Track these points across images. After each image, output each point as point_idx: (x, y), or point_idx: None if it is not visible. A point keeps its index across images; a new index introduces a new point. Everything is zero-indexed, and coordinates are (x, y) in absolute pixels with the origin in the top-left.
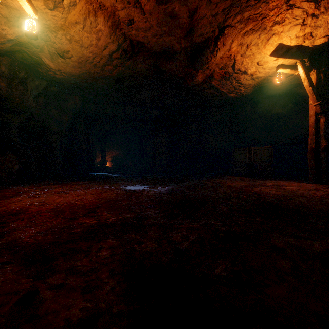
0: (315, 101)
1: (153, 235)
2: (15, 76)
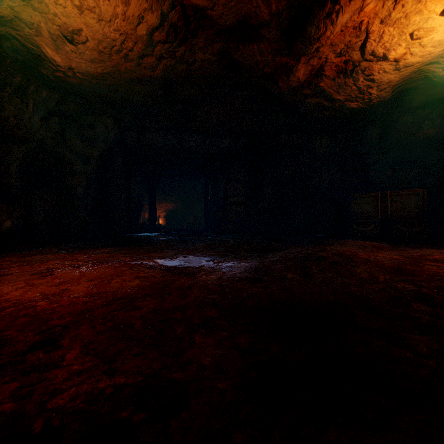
0: None
1: None
2: (7, 82)
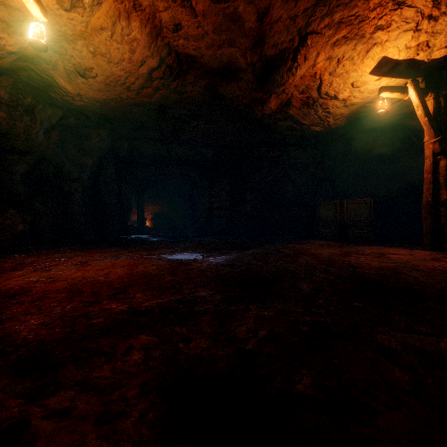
0: (432, 136)
1: (206, 328)
2: (19, 103)
